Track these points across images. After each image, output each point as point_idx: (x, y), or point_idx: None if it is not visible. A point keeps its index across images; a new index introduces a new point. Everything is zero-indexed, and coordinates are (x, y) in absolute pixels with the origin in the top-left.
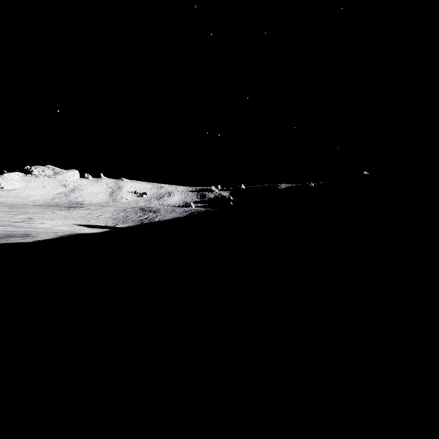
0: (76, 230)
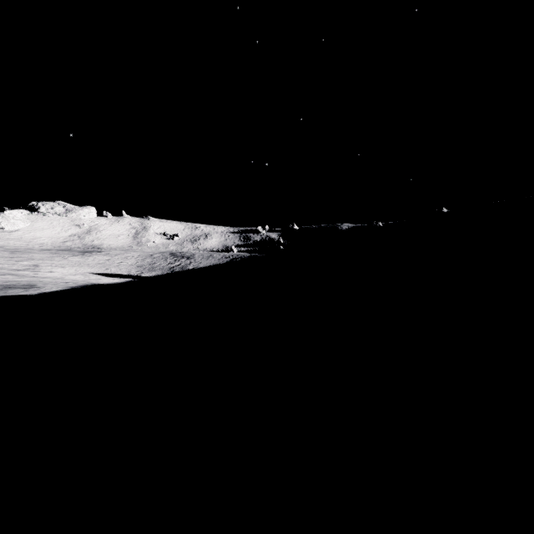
0: (92, 280)
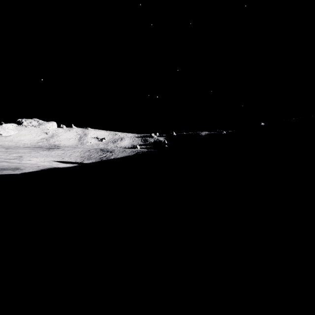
0: (54, 165)
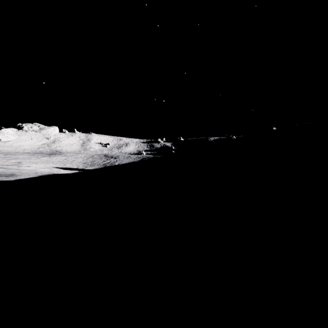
0: (54, 172)
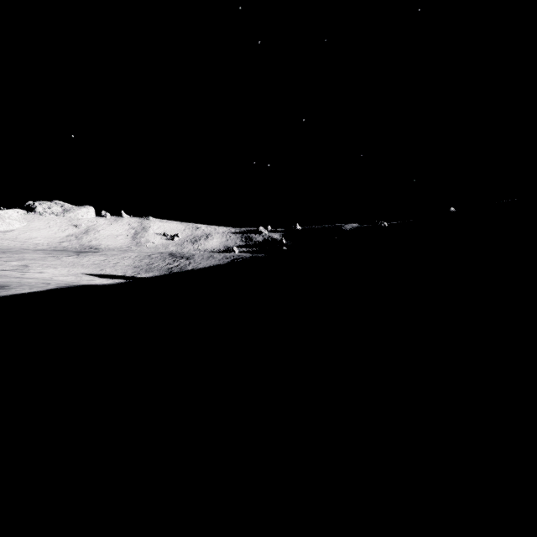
0: (83, 281)
